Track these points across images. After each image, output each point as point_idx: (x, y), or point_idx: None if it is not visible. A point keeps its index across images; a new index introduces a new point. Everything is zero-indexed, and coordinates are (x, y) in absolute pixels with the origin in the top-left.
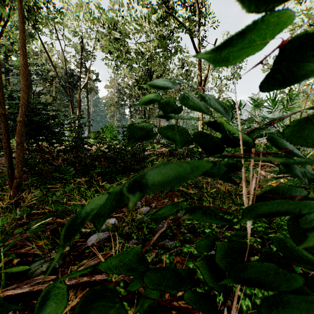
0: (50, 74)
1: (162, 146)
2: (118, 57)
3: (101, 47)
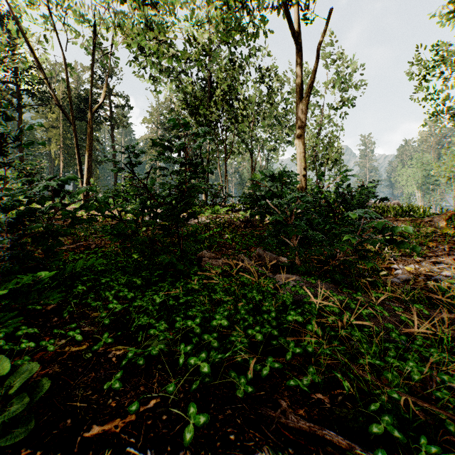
0: (43, 89)
1: (231, 210)
2: (158, 62)
3: (127, 42)
